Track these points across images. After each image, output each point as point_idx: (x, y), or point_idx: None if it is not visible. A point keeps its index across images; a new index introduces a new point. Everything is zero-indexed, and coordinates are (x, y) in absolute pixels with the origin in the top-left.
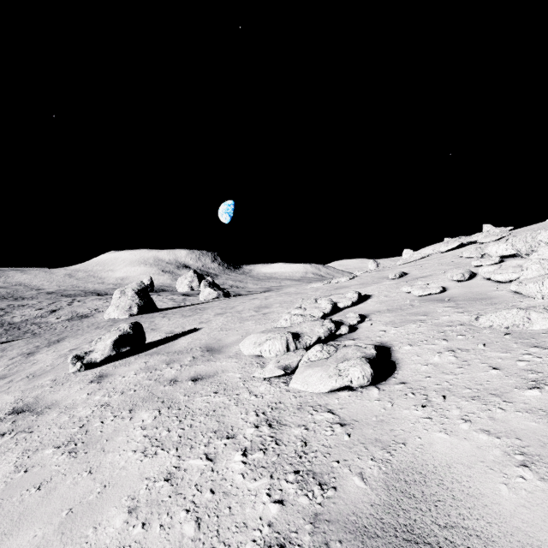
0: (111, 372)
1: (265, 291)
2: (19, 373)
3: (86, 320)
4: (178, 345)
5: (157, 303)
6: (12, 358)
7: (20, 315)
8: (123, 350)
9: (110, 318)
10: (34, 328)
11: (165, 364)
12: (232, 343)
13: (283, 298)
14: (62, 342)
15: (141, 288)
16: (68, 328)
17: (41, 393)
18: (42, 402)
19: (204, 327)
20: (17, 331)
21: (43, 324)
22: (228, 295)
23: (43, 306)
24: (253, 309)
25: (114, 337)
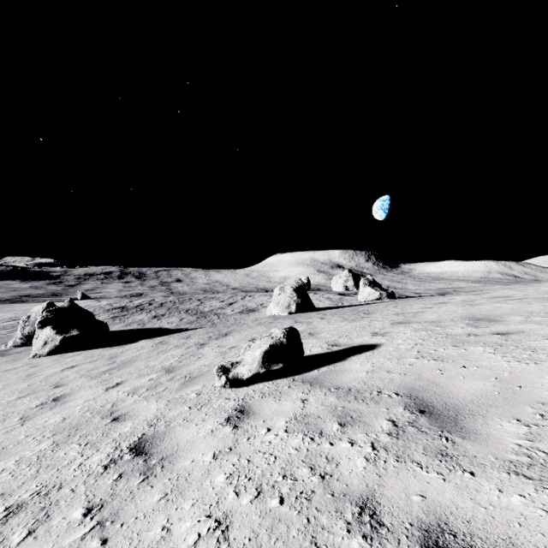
0: (255, 407)
1: (439, 293)
2: (182, 369)
3: (252, 314)
4: (350, 373)
5: (313, 301)
6: (189, 347)
7: (209, 306)
8: (274, 368)
9: (271, 314)
10: (215, 318)
11: (336, 422)
12: (479, 405)
13: (516, 305)
14: (228, 335)
15: (299, 285)
16: (237, 321)
17: (176, 416)
18: (165, 442)
19: (383, 343)
20: (203, 320)
21: (221, 314)
22: (392, 297)
23: (224, 299)
24: (461, 321)
25: (264, 347)
